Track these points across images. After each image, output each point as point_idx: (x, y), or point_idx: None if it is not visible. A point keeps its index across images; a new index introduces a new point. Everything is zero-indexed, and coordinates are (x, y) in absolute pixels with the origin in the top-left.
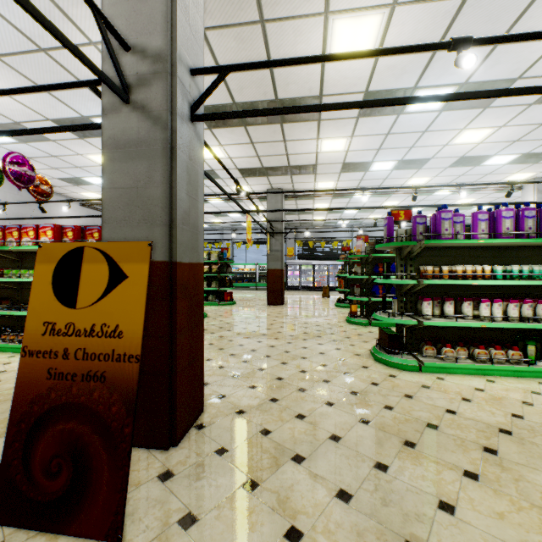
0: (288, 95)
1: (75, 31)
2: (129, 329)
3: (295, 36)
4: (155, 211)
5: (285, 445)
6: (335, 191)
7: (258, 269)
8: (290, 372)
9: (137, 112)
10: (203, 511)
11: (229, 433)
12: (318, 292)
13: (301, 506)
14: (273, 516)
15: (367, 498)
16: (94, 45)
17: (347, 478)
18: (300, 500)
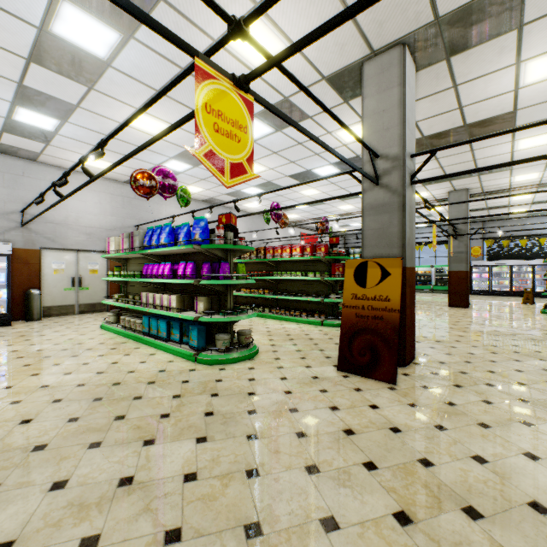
0: (477, 119)
1: (321, 130)
2: (393, 298)
3: (486, 84)
4: (393, 240)
5: (479, 379)
6: (541, 181)
7: (434, 271)
8: (481, 351)
9: (383, 189)
10: (432, 386)
11: (437, 369)
12: (516, 298)
13: (491, 397)
14: (473, 395)
15: (540, 404)
16: (329, 133)
17: (527, 397)
18: (490, 395)
